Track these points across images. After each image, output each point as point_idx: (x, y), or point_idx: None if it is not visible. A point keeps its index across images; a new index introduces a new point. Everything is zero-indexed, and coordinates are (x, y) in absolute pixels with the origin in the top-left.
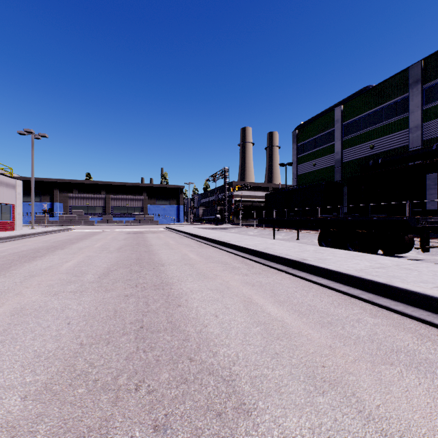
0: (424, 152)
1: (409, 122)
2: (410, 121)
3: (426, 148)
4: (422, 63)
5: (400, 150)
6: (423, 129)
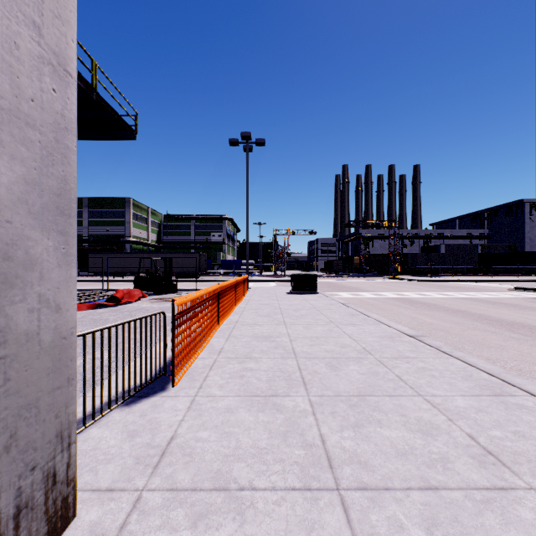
0: (88, 241)
1: (84, 224)
2: (84, 223)
3: (89, 239)
4: (89, 199)
5: (80, 236)
6: (89, 229)
